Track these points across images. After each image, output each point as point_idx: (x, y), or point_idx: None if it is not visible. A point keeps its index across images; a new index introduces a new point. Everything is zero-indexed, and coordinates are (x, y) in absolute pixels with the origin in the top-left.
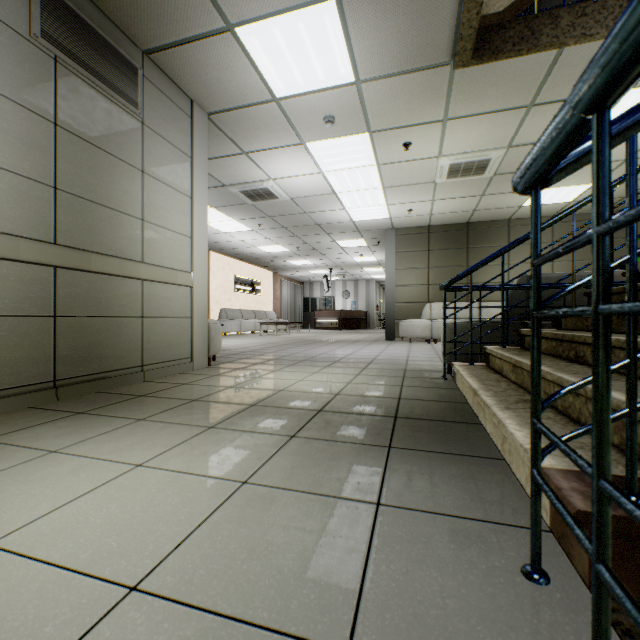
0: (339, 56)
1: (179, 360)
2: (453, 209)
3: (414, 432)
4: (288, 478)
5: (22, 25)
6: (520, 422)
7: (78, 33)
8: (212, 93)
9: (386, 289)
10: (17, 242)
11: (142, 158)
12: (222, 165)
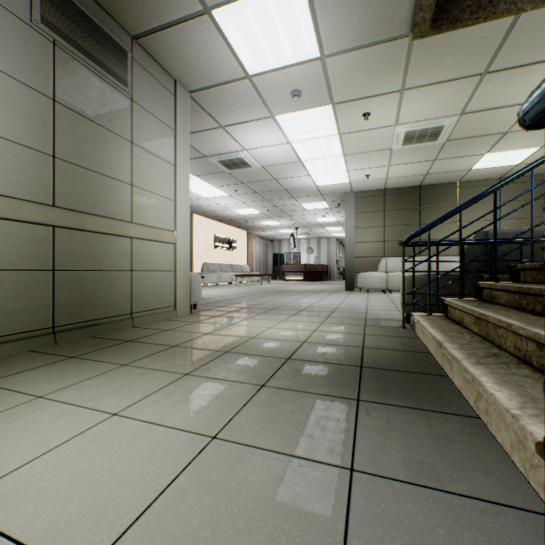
0: (305, 33)
1: (164, 308)
2: (407, 173)
3: (381, 383)
4: (257, 434)
5: (24, 12)
6: (497, 380)
7: (74, 20)
8: (192, 73)
9: (346, 245)
10: (19, 204)
11: (131, 131)
12: (202, 138)
